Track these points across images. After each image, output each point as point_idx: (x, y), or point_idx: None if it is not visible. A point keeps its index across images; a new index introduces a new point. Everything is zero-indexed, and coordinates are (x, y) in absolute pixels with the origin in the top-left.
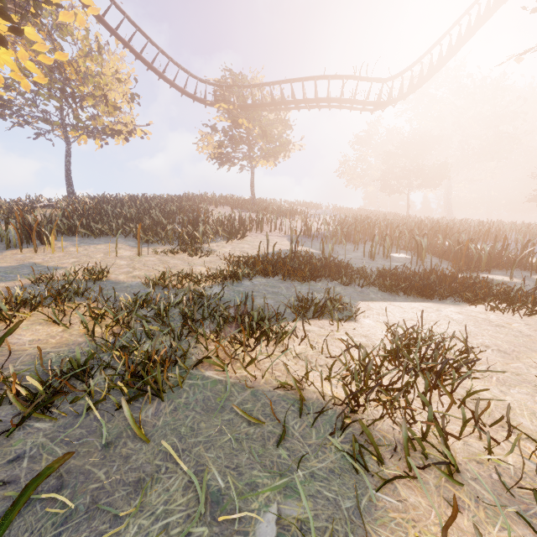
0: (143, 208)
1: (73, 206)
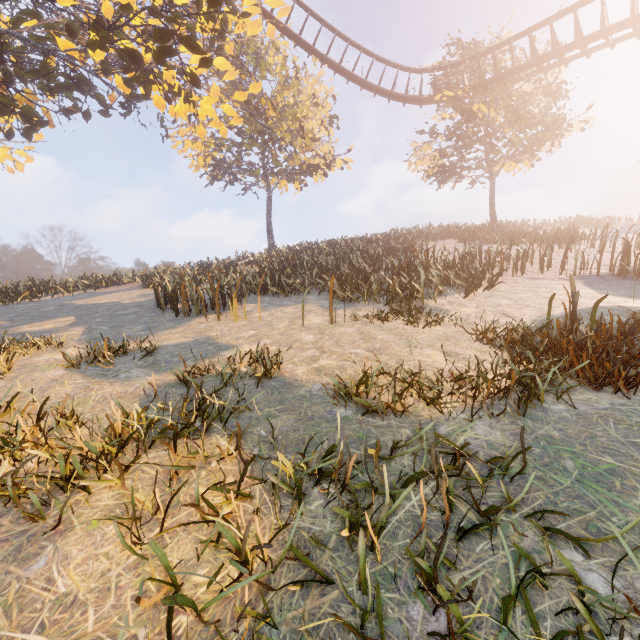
0: (342, 254)
1: (267, 260)
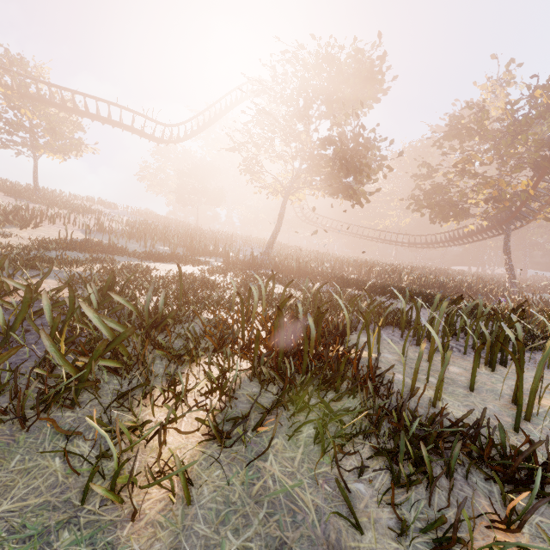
0: None
1: None
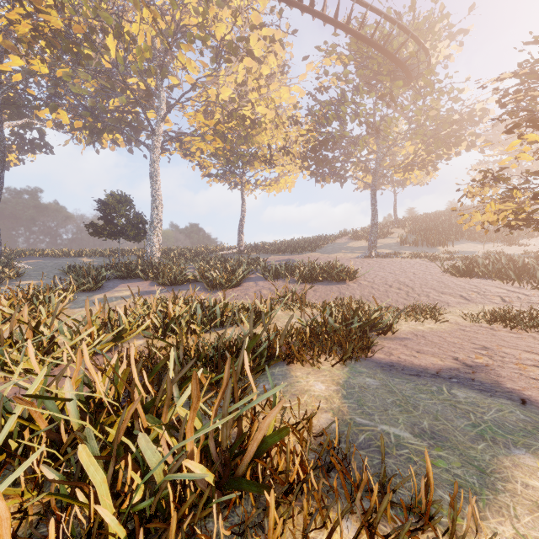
0: (446, 224)
1: (426, 228)
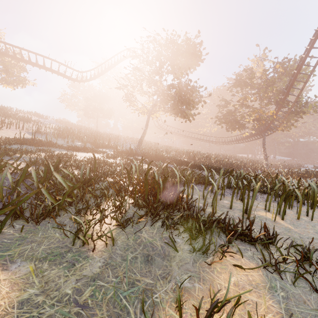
0: None
1: None
